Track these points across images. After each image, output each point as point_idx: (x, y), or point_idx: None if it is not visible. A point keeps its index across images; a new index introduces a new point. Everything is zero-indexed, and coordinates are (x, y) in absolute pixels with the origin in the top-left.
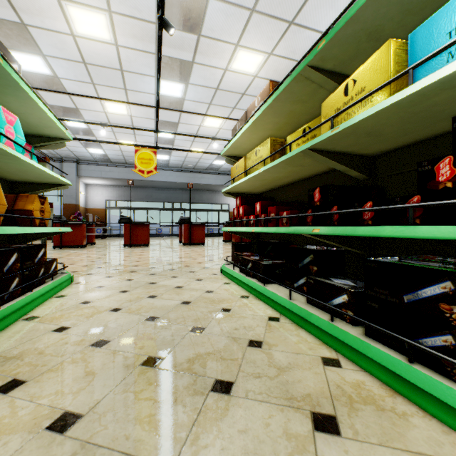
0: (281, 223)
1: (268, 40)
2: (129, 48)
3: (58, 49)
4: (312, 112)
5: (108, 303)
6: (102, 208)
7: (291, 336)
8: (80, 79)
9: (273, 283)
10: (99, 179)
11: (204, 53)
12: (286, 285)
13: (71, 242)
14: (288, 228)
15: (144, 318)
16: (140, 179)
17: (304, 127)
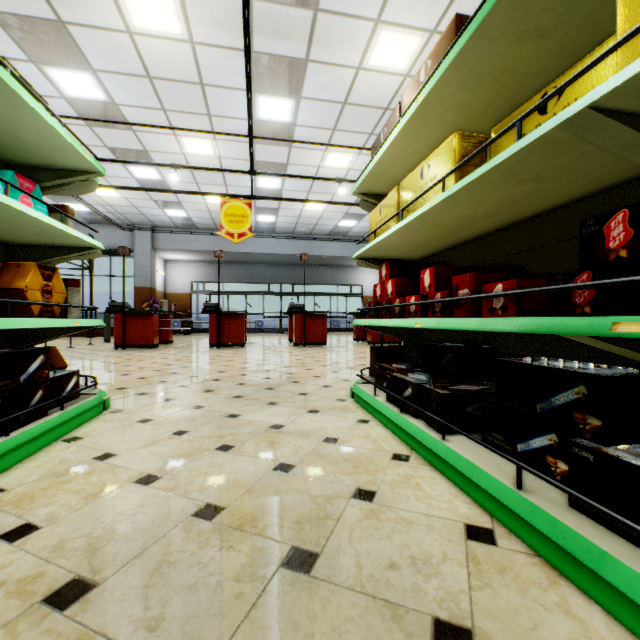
0: (488, 309)
1: (430, 5)
2: (210, 46)
3: (111, 58)
4: (553, 66)
5: (142, 460)
6: (187, 293)
7: (549, 614)
8: (145, 104)
9: (460, 434)
10: (181, 253)
11: (325, 42)
12: (492, 442)
13: (138, 340)
14: (514, 320)
15: (193, 508)
16: (235, 251)
17: (543, 91)
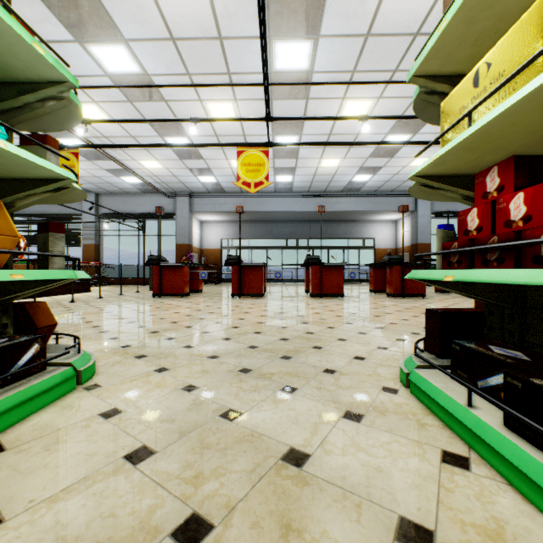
0: None
1: None
2: None
3: (138, 24)
4: None
5: None
6: (218, 248)
7: None
8: (172, 71)
9: None
10: (213, 215)
11: None
12: None
13: (171, 289)
14: None
15: None
16: (257, 210)
17: None
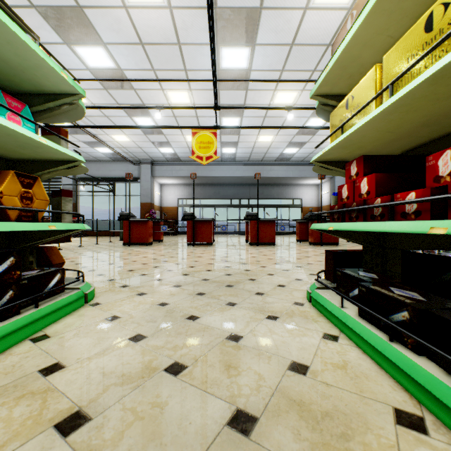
0: None
1: None
2: (184, 8)
3: (115, 32)
4: None
5: (83, 380)
6: (174, 206)
7: None
8: (140, 67)
9: None
10: (171, 179)
11: None
12: None
13: (138, 239)
14: None
15: None
16: (207, 175)
17: None
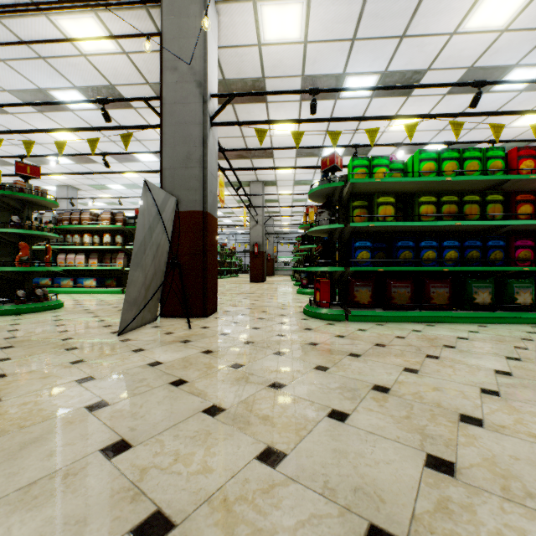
0: None
1: (75, 177)
2: None
3: None
4: None
5: None
6: None
7: None
8: None
9: None
10: None
11: None
12: None
13: None
14: None
15: None
16: None
17: None
